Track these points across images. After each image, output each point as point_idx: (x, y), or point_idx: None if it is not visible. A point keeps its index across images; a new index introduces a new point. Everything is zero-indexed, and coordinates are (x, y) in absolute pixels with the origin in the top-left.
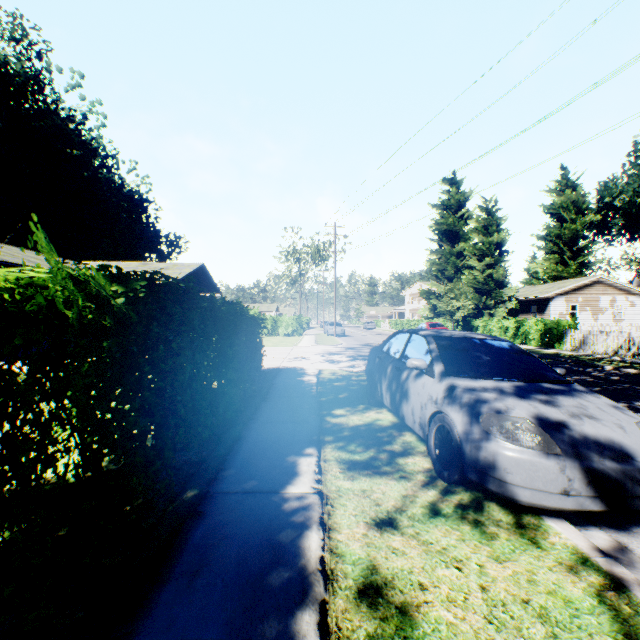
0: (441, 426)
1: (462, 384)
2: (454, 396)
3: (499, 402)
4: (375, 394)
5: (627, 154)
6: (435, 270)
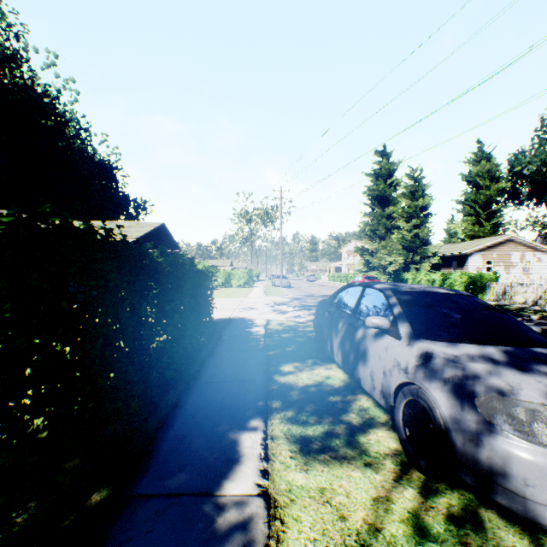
0: (413, 400)
1: (440, 350)
2: (432, 366)
3: (497, 378)
4: (324, 349)
5: (535, 129)
6: (368, 230)
